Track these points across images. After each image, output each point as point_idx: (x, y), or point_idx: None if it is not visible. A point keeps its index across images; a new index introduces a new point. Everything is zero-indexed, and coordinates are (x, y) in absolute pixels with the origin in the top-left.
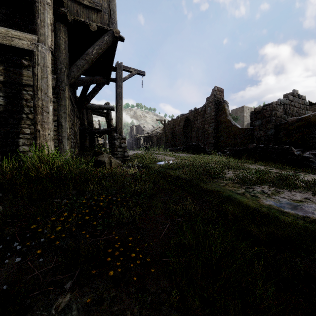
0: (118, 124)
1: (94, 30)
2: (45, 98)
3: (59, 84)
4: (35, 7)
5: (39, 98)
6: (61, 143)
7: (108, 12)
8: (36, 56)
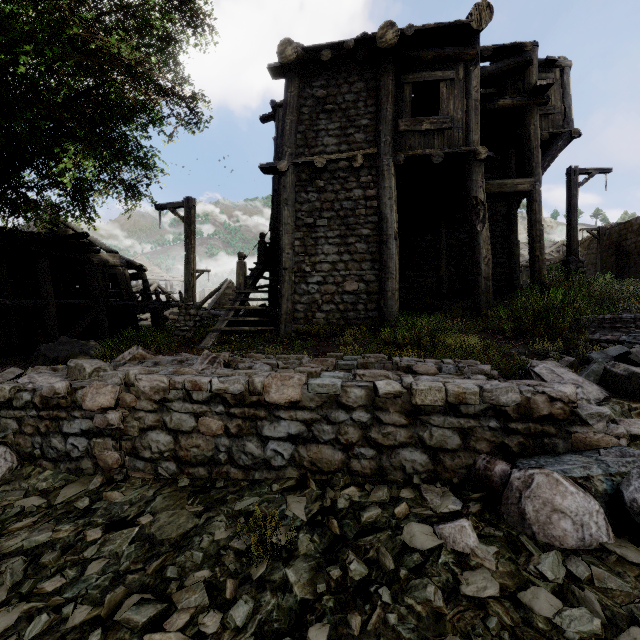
0: (572, 244)
1: (545, 140)
2: (541, 229)
3: (511, 210)
4: (529, 153)
5: (537, 229)
6: (513, 271)
7: (561, 111)
8: (534, 195)
